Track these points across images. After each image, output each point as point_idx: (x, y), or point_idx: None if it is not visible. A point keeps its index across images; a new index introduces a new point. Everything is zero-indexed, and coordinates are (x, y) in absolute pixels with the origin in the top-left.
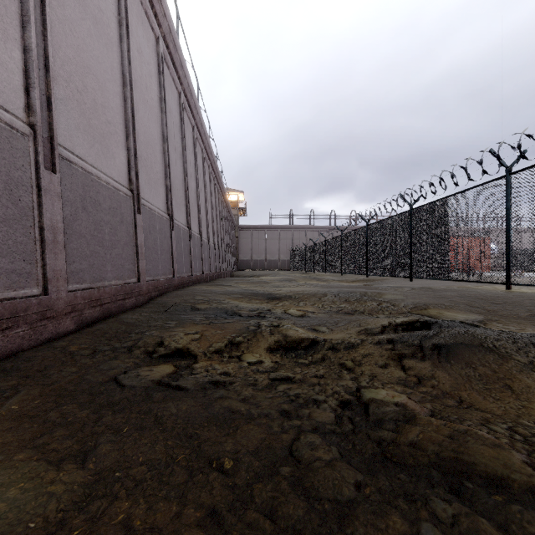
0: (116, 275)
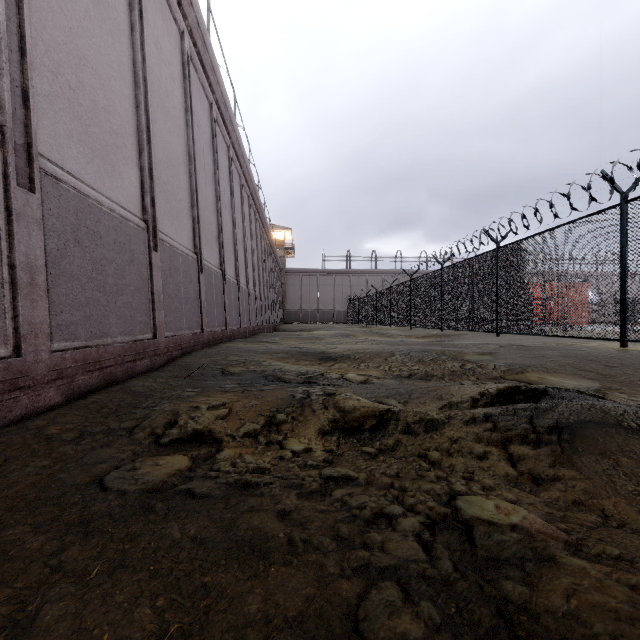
0: (123, 329)
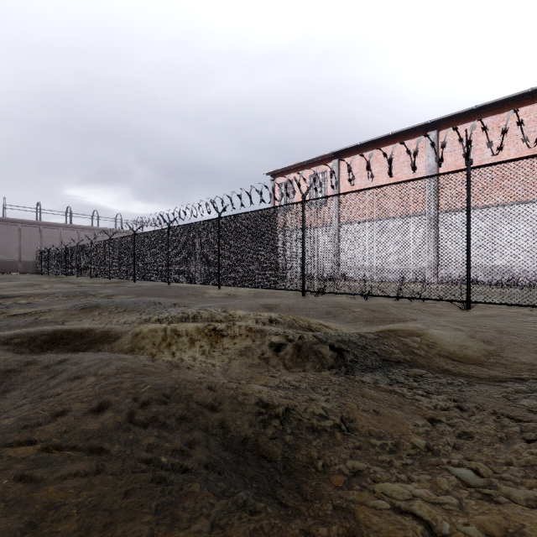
0: None
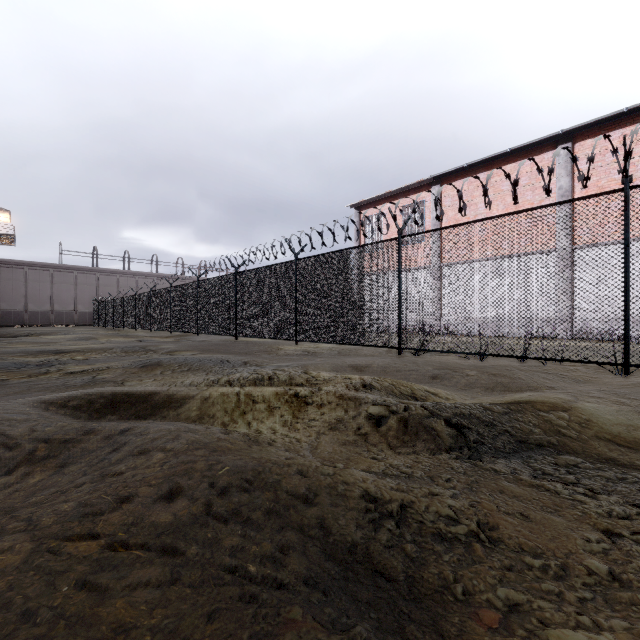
0: None
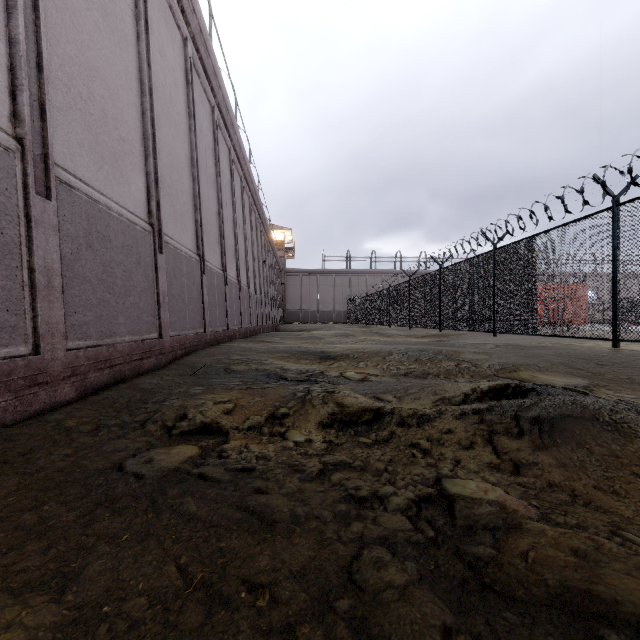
0: (131, 329)
